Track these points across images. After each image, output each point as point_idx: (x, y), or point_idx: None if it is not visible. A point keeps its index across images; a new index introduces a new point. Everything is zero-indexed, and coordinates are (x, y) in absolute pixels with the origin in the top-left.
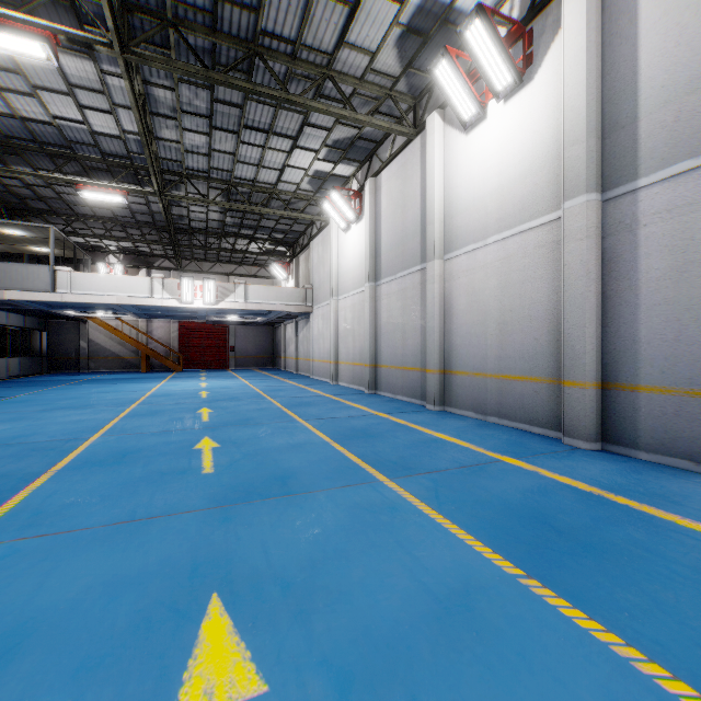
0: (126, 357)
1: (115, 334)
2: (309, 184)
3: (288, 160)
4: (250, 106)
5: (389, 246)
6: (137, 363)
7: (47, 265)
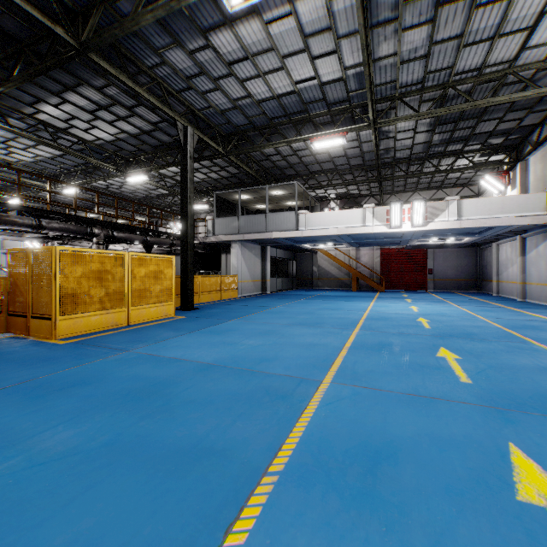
0: (341, 278)
1: (334, 261)
2: None
3: None
4: None
5: None
6: (349, 283)
7: (293, 211)
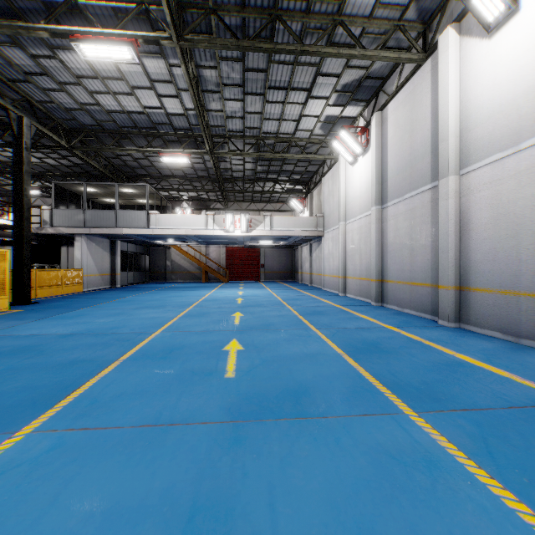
0: (193, 272)
1: (186, 256)
2: (321, 129)
3: (303, 110)
4: (272, 69)
5: (395, 171)
6: (200, 276)
7: (145, 210)
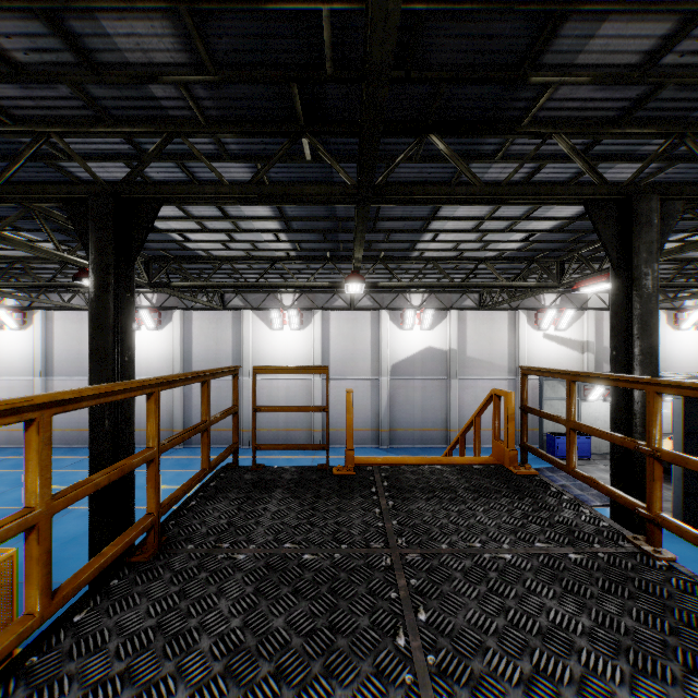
0: None
1: None
2: None
3: None
4: None
5: (64, 359)
6: None
7: None
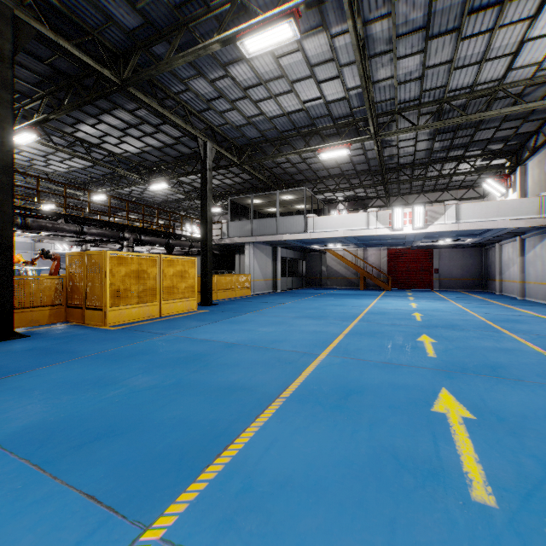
0: (349, 278)
1: (342, 261)
2: None
3: (529, 31)
4: None
5: None
6: (356, 282)
7: (302, 215)
